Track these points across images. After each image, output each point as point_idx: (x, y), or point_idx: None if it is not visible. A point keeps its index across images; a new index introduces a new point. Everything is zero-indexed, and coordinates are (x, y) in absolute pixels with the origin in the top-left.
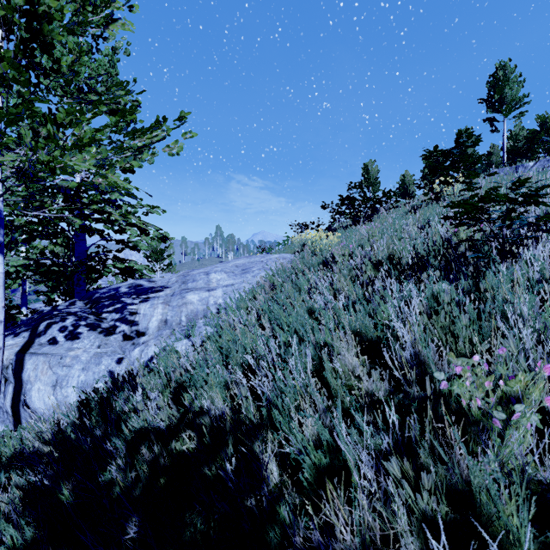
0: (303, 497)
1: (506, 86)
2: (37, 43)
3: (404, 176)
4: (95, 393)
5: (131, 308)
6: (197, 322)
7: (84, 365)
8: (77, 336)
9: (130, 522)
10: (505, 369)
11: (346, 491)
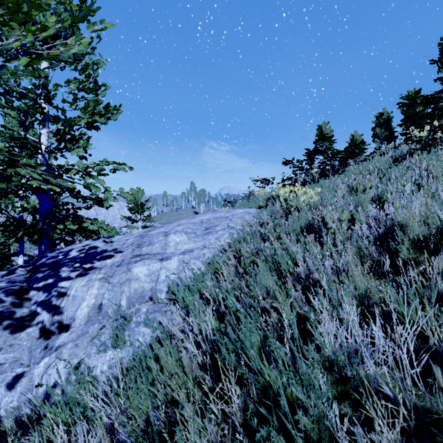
0: None
1: None
2: None
3: (353, 136)
4: None
5: (62, 286)
6: (138, 311)
7: None
8: None
9: None
10: None
11: None
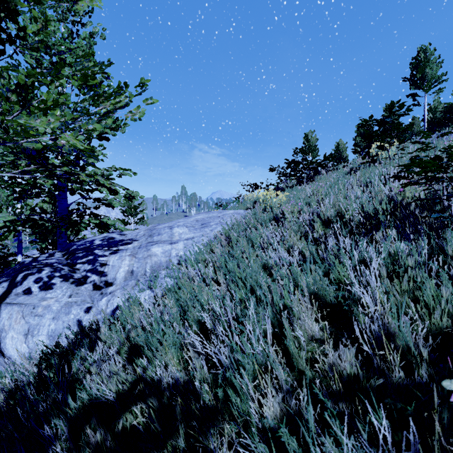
0: None
1: (427, 66)
2: None
3: (338, 144)
4: (58, 347)
5: (102, 260)
6: (160, 273)
7: (55, 315)
8: (51, 286)
9: None
10: None
11: None
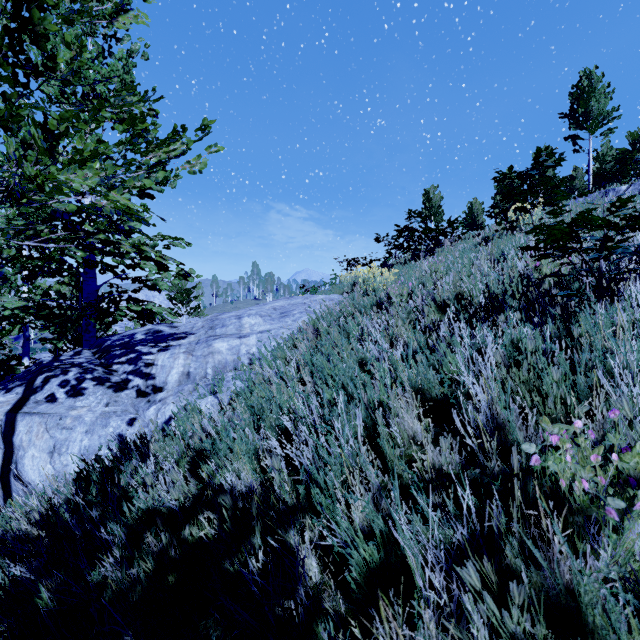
0: (351, 602)
1: (592, 98)
2: (26, 33)
3: (471, 204)
4: (98, 462)
5: (147, 359)
6: (225, 375)
7: (88, 427)
8: (81, 392)
9: (125, 636)
10: (618, 440)
11: (406, 596)
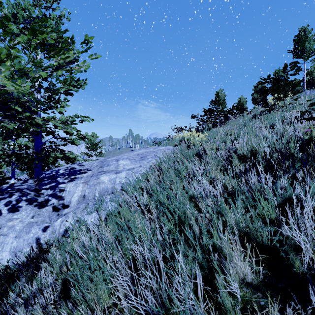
0: None
1: (306, 41)
2: None
3: (240, 99)
4: (7, 270)
5: (61, 186)
6: (105, 197)
7: (17, 234)
8: (17, 209)
9: None
10: None
11: None
